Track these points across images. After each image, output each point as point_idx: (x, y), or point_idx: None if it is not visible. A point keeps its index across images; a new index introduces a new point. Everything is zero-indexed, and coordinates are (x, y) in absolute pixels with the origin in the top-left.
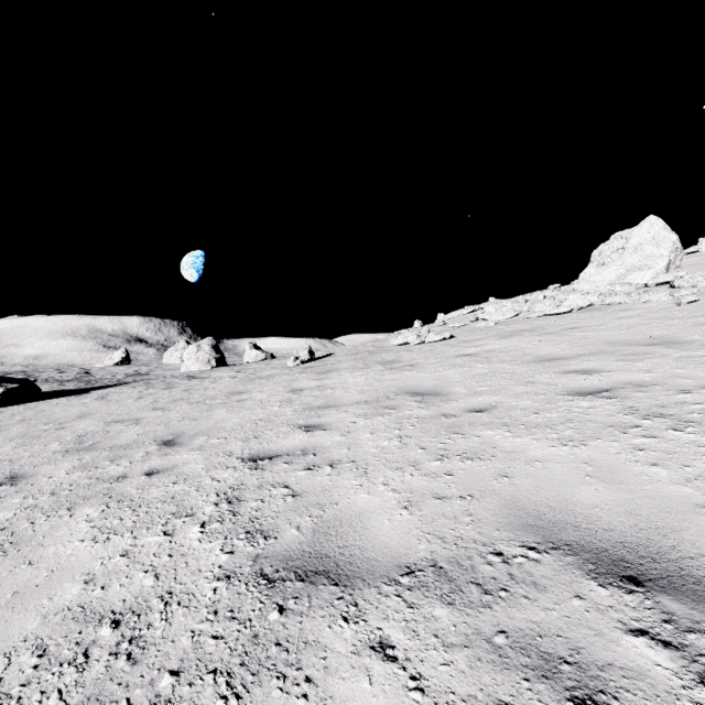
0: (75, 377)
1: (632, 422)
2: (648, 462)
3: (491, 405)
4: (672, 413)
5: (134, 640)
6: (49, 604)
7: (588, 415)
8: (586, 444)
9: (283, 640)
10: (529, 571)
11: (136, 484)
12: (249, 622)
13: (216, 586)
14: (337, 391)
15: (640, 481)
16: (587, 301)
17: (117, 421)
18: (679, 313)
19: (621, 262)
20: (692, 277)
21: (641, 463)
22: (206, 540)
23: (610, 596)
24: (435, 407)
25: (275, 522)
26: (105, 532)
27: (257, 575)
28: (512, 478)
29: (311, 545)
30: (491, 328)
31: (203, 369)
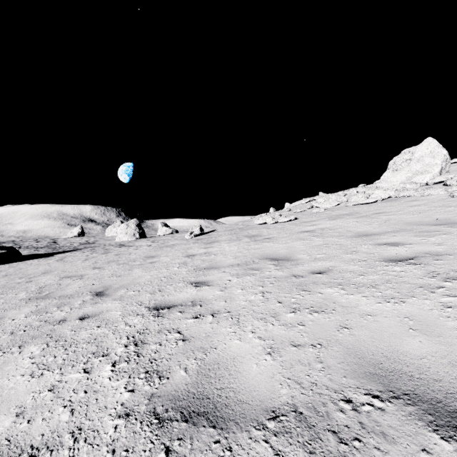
0: (46, 245)
1: (437, 283)
2: None
3: (328, 269)
4: None
5: None
6: None
7: (402, 278)
8: (405, 301)
9: None
10: (376, 420)
11: (71, 326)
12: None
13: (117, 424)
14: (218, 256)
15: (455, 335)
16: (387, 194)
17: (67, 276)
18: (453, 202)
19: (409, 169)
20: None
21: (452, 318)
22: (114, 378)
23: (454, 451)
24: (287, 269)
25: (168, 364)
26: (41, 368)
27: (150, 414)
28: (351, 329)
29: (195, 386)
30: (322, 213)
31: (130, 240)
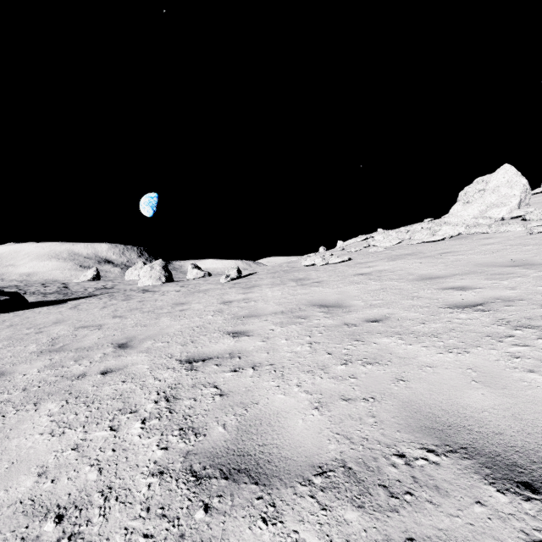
0: (56, 290)
1: (506, 332)
2: (525, 368)
3: (385, 316)
4: (539, 325)
5: (73, 537)
6: (4, 496)
7: (467, 326)
8: (469, 351)
9: (207, 541)
10: (430, 474)
11: (92, 381)
12: (177, 521)
13: (150, 482)
14: (259, 303)
15: (521, 387)
16: (457, 231)
17: (84, 326)
18: (532, 240)
19: (482, 201)
20: (540, 212)
21: (519, 369)
22: (145, 436)
23: (510, 503)
24: (338, 317)
25: (205, 420)
26: (61, 426)
27: (186, 472)
28: (408, 382)
29: (234, 443)
30: (381, 253)
31: (155, 284)
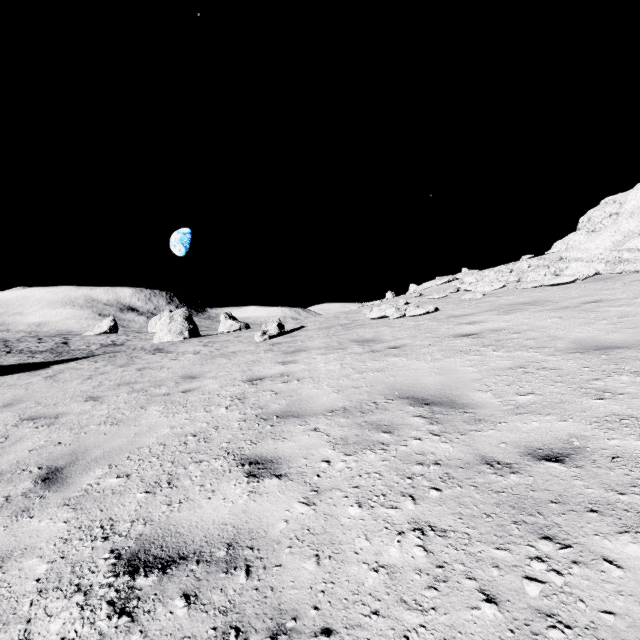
0: (50, 347)
1: None
2: None
3: (570, 444)
4: None
5: None
6: None
7: None
8: None
9: None
10: None
11: None
12: None
13: None
14: (305, 385)
15: None
16: (593, 269)
17: (33, 417)
18: None
19: (616, 228)
20: None
21: None
22: None
23: None
24: (460, 435)
25: None
26: None
27: None
28: None
29: None
30: (481, 300)
31: (175, 340)
